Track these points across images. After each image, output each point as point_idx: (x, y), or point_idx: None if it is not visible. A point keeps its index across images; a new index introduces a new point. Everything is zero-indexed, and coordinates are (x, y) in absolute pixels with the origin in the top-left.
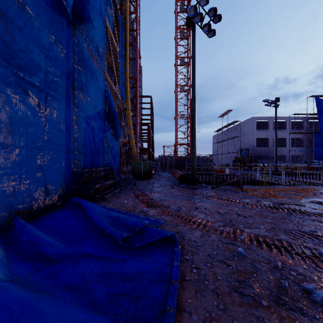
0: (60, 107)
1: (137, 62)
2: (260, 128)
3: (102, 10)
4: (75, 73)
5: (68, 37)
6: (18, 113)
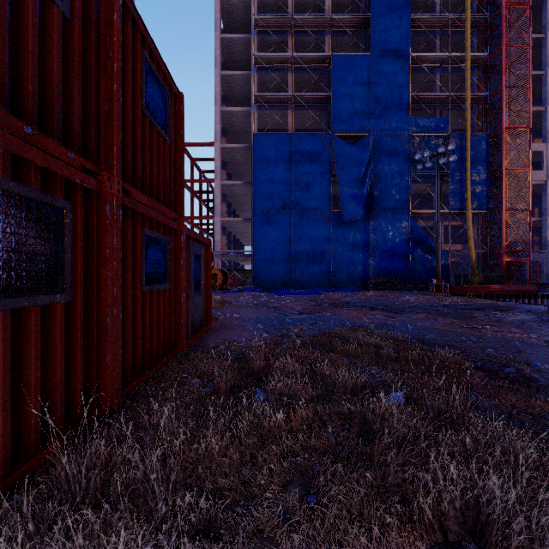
0: (360, 253)
1: (502, 149)
2: None
3: (404, 176)
4: (371, 235)
5: (366, 223)
6: (342, 261)
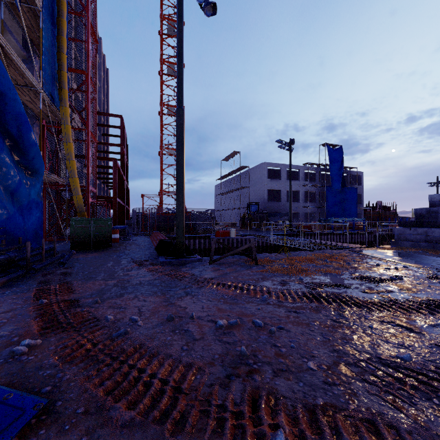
0: None
1: (88, 45)
2: (271, 178)
3: None
4: None
5: None
6: None
